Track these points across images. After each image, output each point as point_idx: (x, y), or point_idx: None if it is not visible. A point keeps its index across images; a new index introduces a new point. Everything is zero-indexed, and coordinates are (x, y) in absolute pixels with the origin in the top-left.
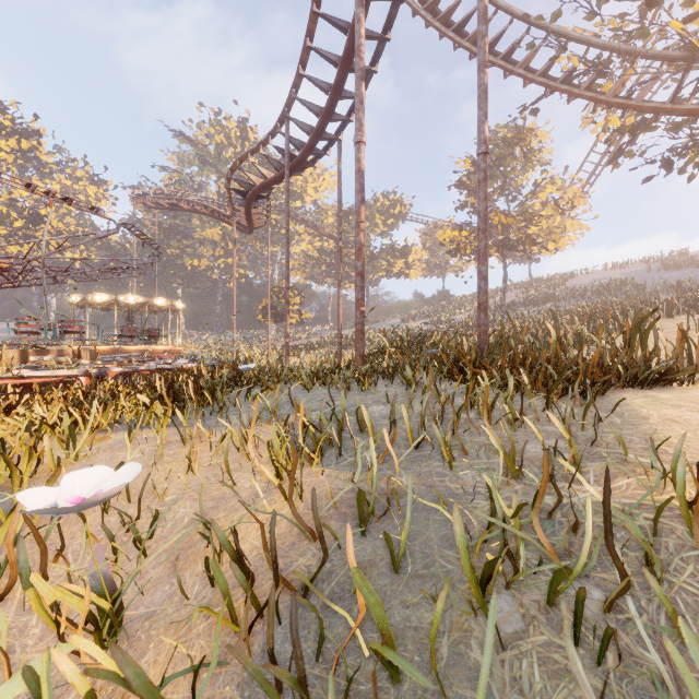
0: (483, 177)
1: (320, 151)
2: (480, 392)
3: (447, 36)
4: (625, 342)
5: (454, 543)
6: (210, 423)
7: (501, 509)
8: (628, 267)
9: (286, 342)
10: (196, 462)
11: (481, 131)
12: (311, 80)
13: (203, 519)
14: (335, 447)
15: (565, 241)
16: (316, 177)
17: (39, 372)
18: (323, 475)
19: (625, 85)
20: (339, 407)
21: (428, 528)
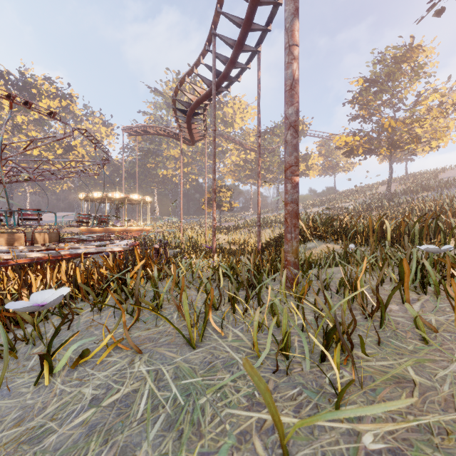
0: None
1: (242, 64)
2: None
3: None
4: None
5: None
6: None
7: None
8: None
9: (213, 225)
10: None
11: None
12: None
13: None
14: None
15: (447, 139)
16: (241, 110)
17: None
18: None
19: None
20: None
21: None
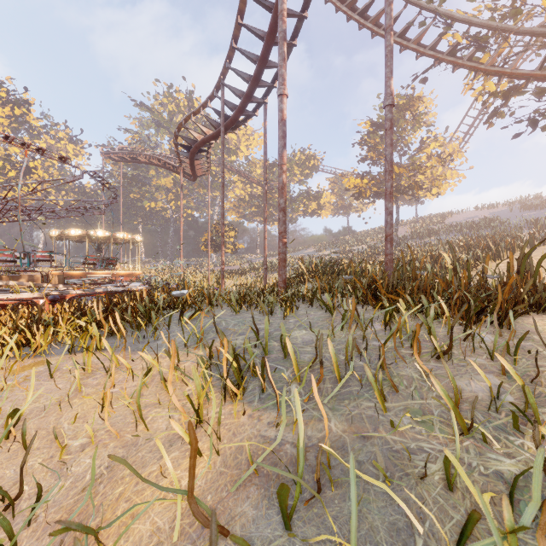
0: (389, 126)
1: (250, 112)
2: (402, 321)
3: (353, 19)
4: (508, 268)
5: (409, 541)
6: (142, 346)
7: (457, 479)
8: (494, 207)
9: (222, 268)
10: (106, 404)
11: (387, 86)
12: (242, 52)
13: (71, 523)
14: (259, 378)
15: (445, 187)
16: (247, 137)
17: (3, 296)
18: (245, 415)
19: (498, 58)
20: (263, 332)
21: (370, 506)
